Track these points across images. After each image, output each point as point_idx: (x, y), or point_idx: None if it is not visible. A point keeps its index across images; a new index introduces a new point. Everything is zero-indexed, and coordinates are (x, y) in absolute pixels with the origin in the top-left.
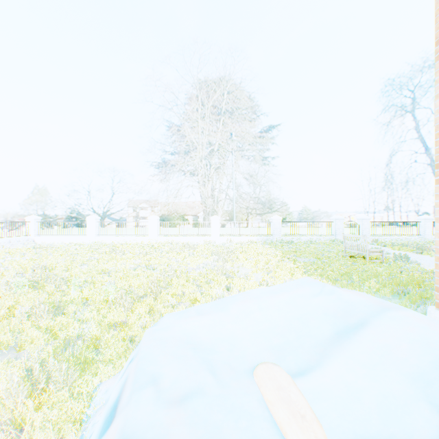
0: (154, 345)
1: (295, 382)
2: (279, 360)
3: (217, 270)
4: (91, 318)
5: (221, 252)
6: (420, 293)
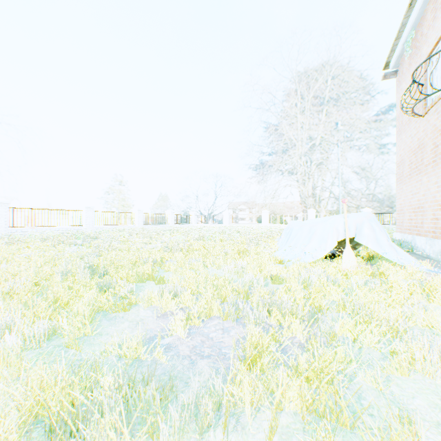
0: None
1: None
2: None
3: None
4: None
5: None
6: None
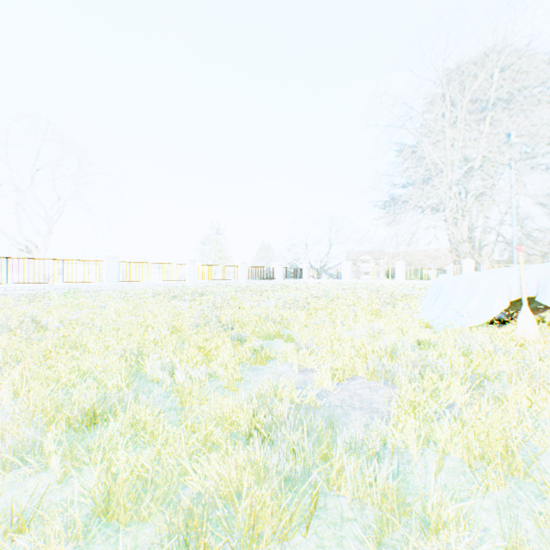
0: None
1: None
2: None
3: None
4: None
5: None
6: None
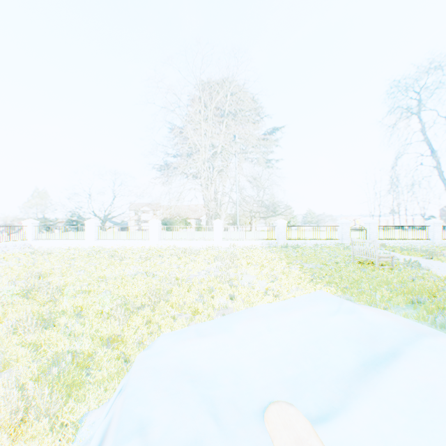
0: (145, 376)
1: (317, 431)
2: (294, 398)
3: (220, 277)
4: (83, 332)
5: (225, 257)
6: (436, 302)
